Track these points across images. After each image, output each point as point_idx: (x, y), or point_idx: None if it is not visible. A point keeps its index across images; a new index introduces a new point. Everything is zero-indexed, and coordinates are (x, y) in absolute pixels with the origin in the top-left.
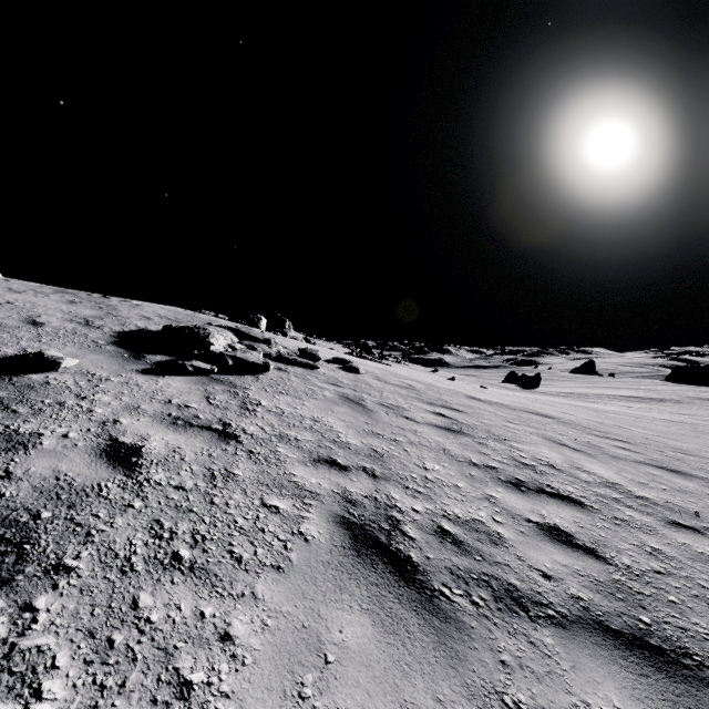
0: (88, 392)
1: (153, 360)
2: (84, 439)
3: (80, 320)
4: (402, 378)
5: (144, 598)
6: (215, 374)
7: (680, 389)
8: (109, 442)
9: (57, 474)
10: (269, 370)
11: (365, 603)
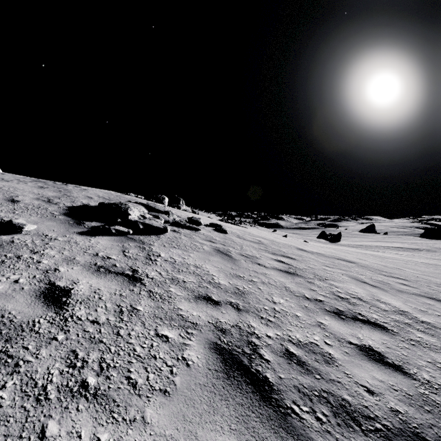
0: (39, 248)
1: (89, 225)
2: (30, 283)
3: (44, 199)
4: (254, 236)
5: (51, 427)
6: (130, 235)
7: (430, 242)
8: (47, 286)
9: (3, 312)
10: (167, 232)
11: (233, 423)
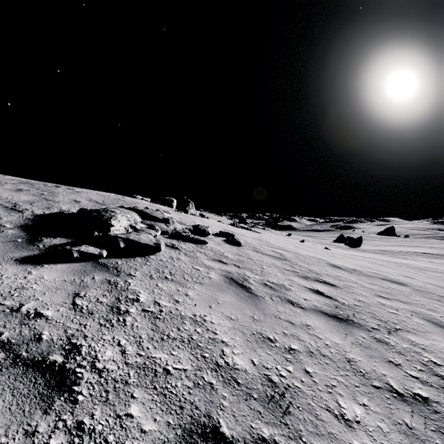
0: None
1: (47, 244)
2: None
3: (8, 205)
4: (274, 247)
5: None
6: (104, 258)
7: None
8: None
9: None
10: (160, 250)
11: None
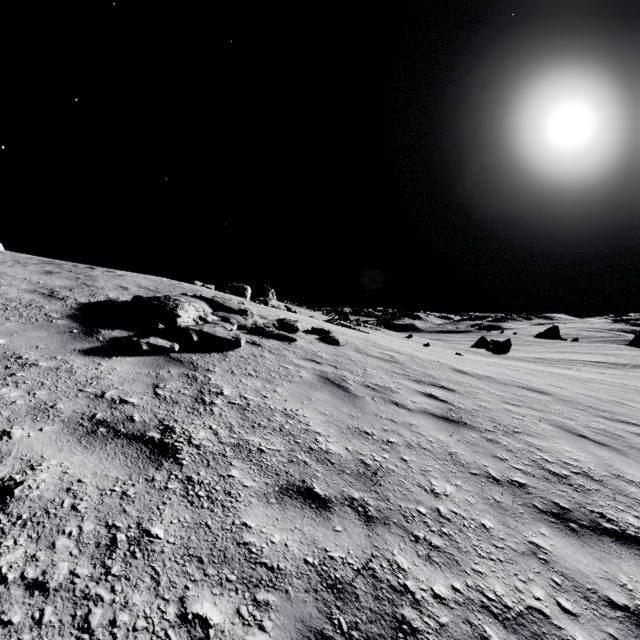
0: None
1: (107, 336)
2: None
3: (44, 291)
4: (383, 348)
5: None
6: (176, 353)
7: None
8: None
9: None
10: (240, 346)
11: None
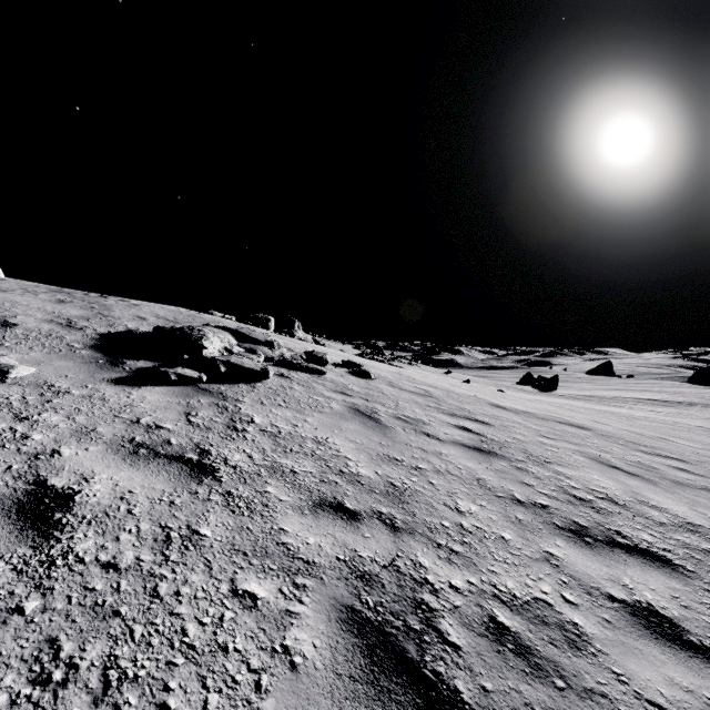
0: (33, 410)
1: (133, 367)
2: None
3: (61, 321)
4: (417, 383)
5: None
6: (204, 383)
7: (706, 392)
8: (30, 487)
9: None
10: (268, 377)
11: None
